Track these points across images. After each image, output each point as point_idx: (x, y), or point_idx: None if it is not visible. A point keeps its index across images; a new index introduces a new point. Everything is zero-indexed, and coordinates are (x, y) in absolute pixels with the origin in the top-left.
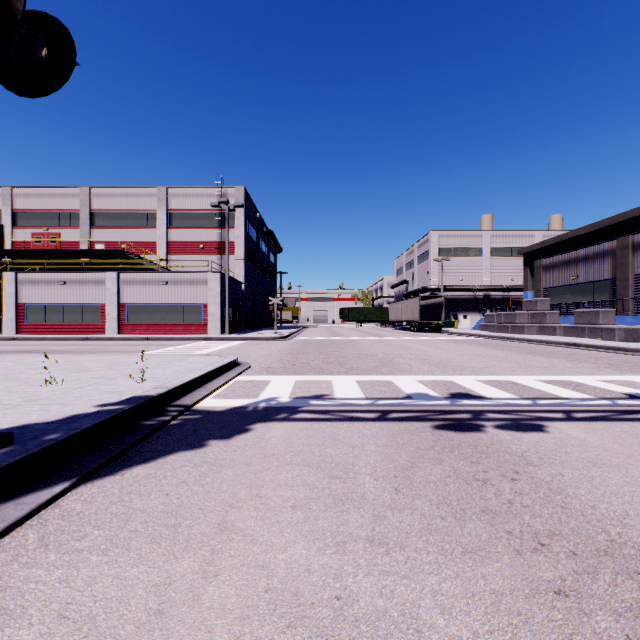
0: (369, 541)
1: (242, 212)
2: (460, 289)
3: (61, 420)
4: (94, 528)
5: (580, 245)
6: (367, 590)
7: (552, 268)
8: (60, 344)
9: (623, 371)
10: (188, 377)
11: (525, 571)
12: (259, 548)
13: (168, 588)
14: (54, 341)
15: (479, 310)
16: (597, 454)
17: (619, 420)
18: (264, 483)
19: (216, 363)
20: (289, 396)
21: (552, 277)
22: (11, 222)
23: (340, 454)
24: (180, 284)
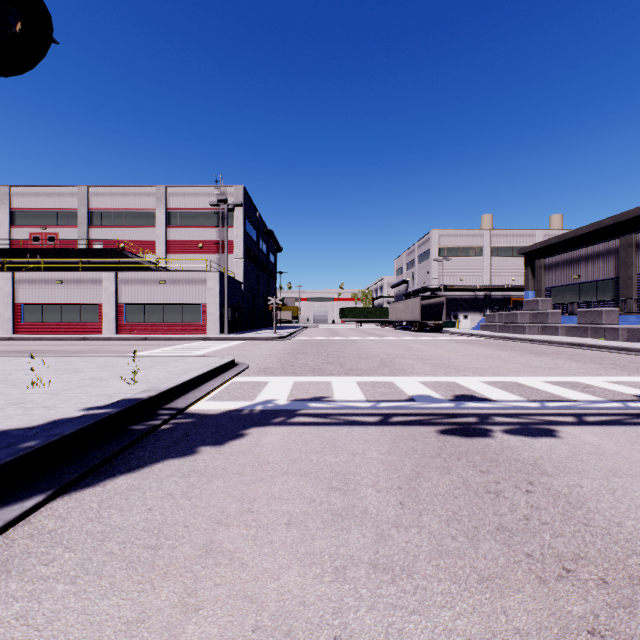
0: (372, 566)
1: (241, 211)
2: (461, 289)
3: (42, 425)
4: (65, 550)
5: (582, 244)
6: (371, 629)
7: (554, 267)
8: (56, 344)
9: (630, 372)
10: (182, 378)
11: (551, 604)
12: (248, 575)
13: (141, 626)
14: (51, 341)
15: (480, 310)
16: (615, 462)
17: (634, 424)
18: (257, 496)
19: (212, 364)
20: (287, 398)
21: (554, 276)
22: (9, 221)
23: (340, 462)
24: (179, 283)
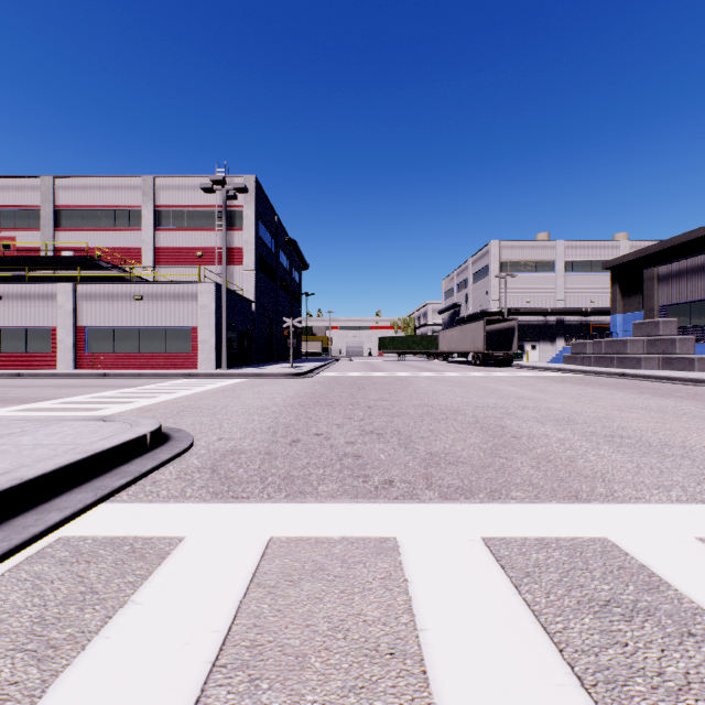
0: None
1: (252, 209)
2: (528, 313)
3: None
4: None
5: (694, 252)
6: None
7: (674, 278)
8: None
9: None
10: None
11: None
12: None
13: None
14: None
15: (551, 339)
16: None
17: None
18: None
19: (45, 460)
20: None
21: (674, 290)
22: None
23: None
24: (160, 299)
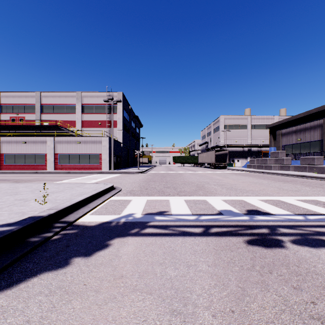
0: None
1: (121, 105)
2: (235, 146)
3: None
4: None
5: (300, 123)
6: None
7: (286, 134)
8: (20, 175)
9: None
10: (77, 199)
11: None
12: None
13: None
14: (18, 174)
15: (245, 157)
16: None
17: None
18: (106, 323)
19: (99, 188)
20: (141, 212)
21: (286, 139)
22: None
23: (178, 276)
24: (87, 143)
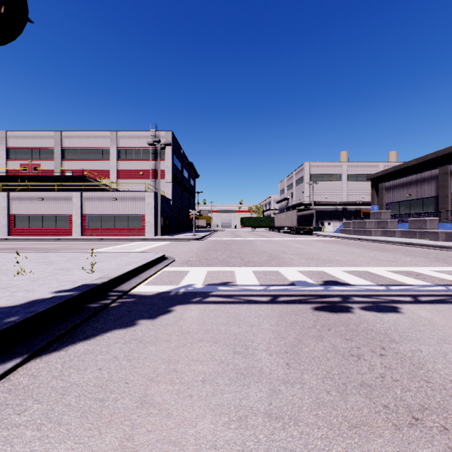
0: (267, 415)
1: (170, 149)
2: (325, 204)
3: (23, 304)
4: (34, 402)
5: (411, 172)
6: None
7: (392, 189)
8: (39, 243)
9: (449, 263)
10: (127, 269)
11: (406, 447)
12: (173, 423)
13: None
14: (35, 241)
15: (339, 219)
16: (444, 332)
17: None
18: (180, 358)
19: (149, 258)
20: (202, 283)
21: (392, 195)
22: (5, 156)
23: (241, 332)
24: (126, 200)
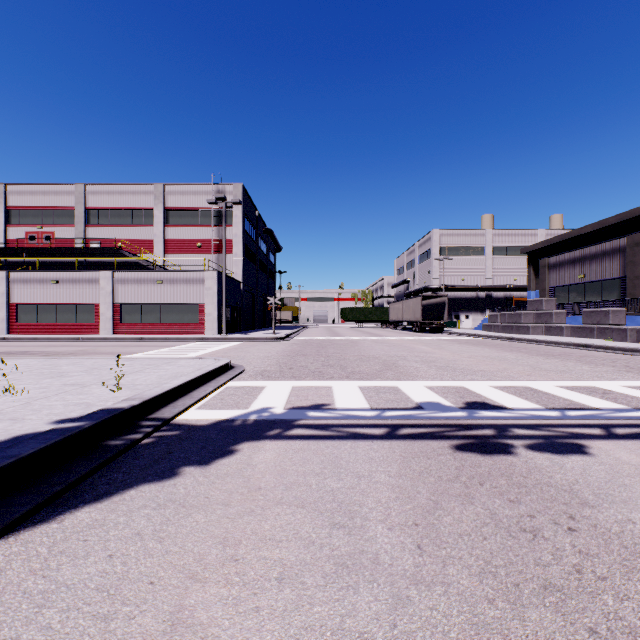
0: None
1: (240, 210)
2: (462, 289)
3: (1, 443)
4: None
5: (585, 244)
6: None
7: (558, 267)
8: (50, 345)
9: None
10: (171, 384)
11: None
12: None
13: None
14: (45, 342)
15: (481, 310)
16: None
17: None
18: (243, 536)
19: (206, 367)
20: (284, 406)
21: (558, 276)
22: (4, 220)
23: (343, 488)
24: (176, 283)
